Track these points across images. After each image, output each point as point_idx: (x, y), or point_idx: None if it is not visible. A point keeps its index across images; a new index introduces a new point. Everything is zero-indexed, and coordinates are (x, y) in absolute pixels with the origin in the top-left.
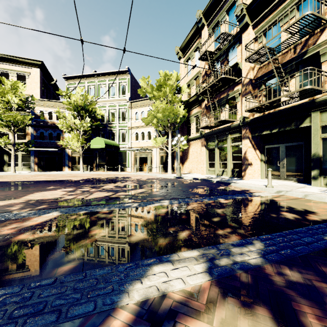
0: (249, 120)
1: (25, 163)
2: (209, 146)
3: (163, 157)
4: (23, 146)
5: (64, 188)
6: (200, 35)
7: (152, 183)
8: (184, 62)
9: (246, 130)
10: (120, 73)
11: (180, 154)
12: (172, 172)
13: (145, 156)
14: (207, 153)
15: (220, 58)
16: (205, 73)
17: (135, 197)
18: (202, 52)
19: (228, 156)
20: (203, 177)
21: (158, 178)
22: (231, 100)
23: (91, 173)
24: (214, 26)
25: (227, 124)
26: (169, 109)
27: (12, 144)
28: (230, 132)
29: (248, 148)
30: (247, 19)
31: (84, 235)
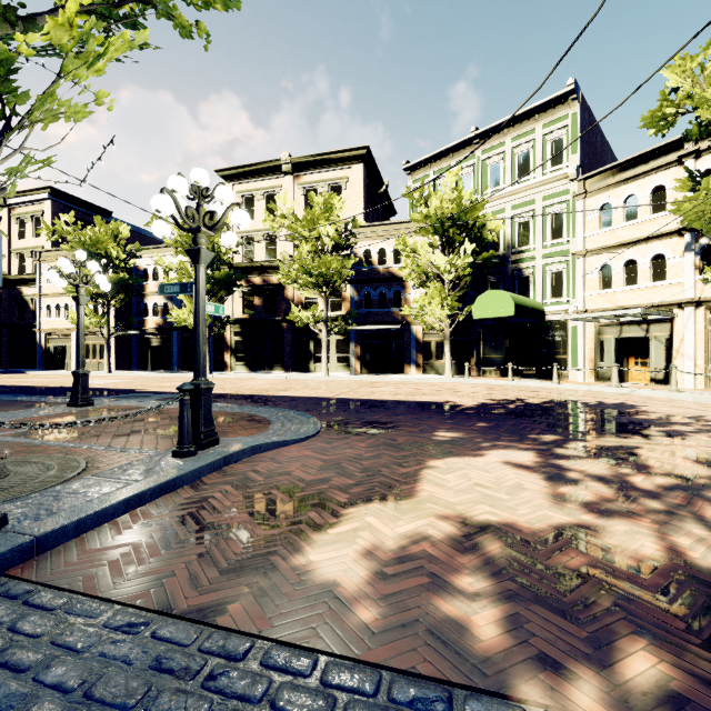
0: None
1: (340, 356)
2: None
3: None
4: (339, 324)
5: (489, 444)
6: None
7: None
8: None
9: None
10: (548, 108)
11: None
12: None
13: (641, 335)
14: None
15: None
16: None
17: None
18: None
19: None
20: None
21: None
22: None
23: (475, 384)
24: None
25: None
26: None
27: (323, 321)
28: None
29: None
30: None
31: None
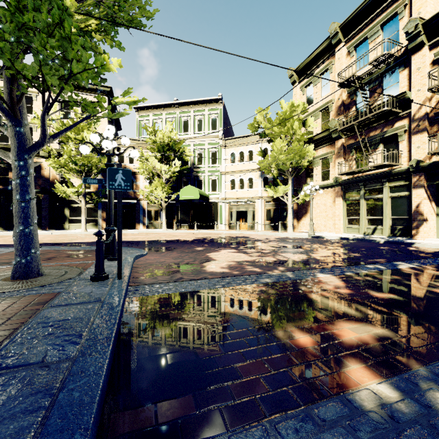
0: (427, 165)
1: (89, 218)
2: (349, 197)
3: (270, 211)
4: (93, 197)
5: (218, 249)
6: (331, 54)
7: (304, 243)
8: (301, 87)
9: (419, 177)
10: (210, 102)
11: (294, 207)
12: (286, 231)
13: (245, 210)
14: (344, 205)
15: (369, 85)
16: (342, 104)
17: (351, 259)
18: (345, 77)
19: (385, 209)
20: (348, 236)
21: (289, 238)
22: (388, 138)
23: (180, 232)
24: (358, 44)
25: (382, 169)
26: (297, 150)
27: (82, 195)
28: (388, 179)
29: (422, 200)
30: (422, 37)
31: (438, 294)
